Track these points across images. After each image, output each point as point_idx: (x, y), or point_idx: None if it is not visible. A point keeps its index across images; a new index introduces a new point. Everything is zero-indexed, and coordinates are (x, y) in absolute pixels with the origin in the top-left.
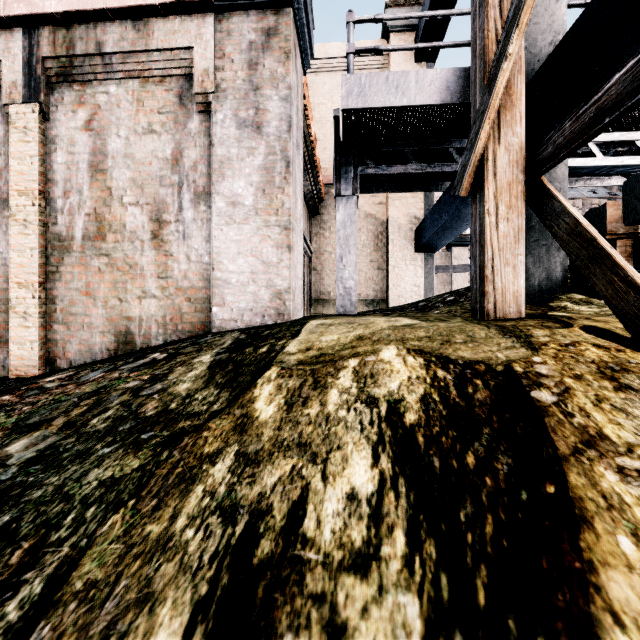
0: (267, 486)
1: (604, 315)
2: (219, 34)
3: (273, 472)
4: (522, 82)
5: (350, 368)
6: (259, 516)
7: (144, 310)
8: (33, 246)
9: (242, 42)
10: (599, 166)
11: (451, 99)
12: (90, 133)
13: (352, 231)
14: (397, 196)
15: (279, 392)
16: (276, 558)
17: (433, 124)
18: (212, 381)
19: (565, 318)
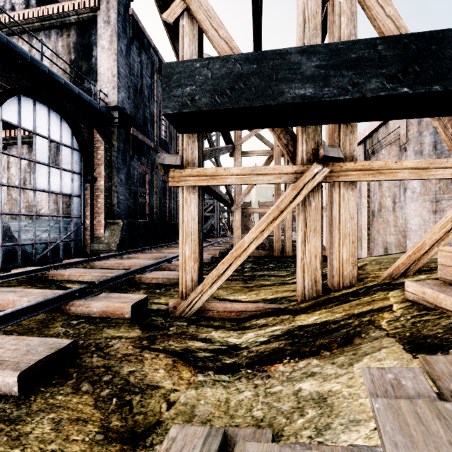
0: None
1: None
2: None
3: None
4: None
5: None
6: None
7: (390, 239)
8: (366, 215)
9: None
10: None
11: None
12: None
13: None
14: None
15: None
16: None
17: None
18: None
19: None
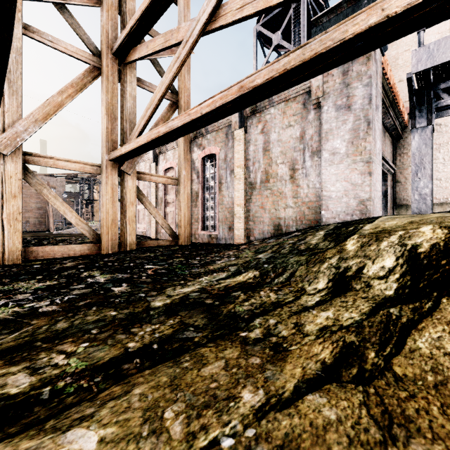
0: (350, 263)
1: None
2: None
3: (353, 261)
4: None
5: (398, 234)
6: (347, 268)
7: (286, 214)
8: (242, 188)
9: None
10: None
11: None
12: (263, 134)
13: (427, 152)
14: None
15: (357, 242)
16: (352, 275)
17: None
18: (326, 240)
19: None
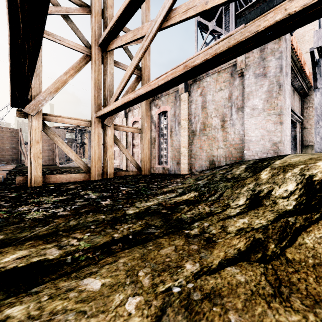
0: (263, 188)
1: None
2: None
3: (265, 186)
4: None
5: (299, 167)
6: (260, 191)
7: (218, 153)
8: (186, 135)
9: None
10: None
11: None
12: (201, 96)
13: None
14: None
15: (269, 173)
16: (264, 195)
17: None
18: (246, 171)
19: None
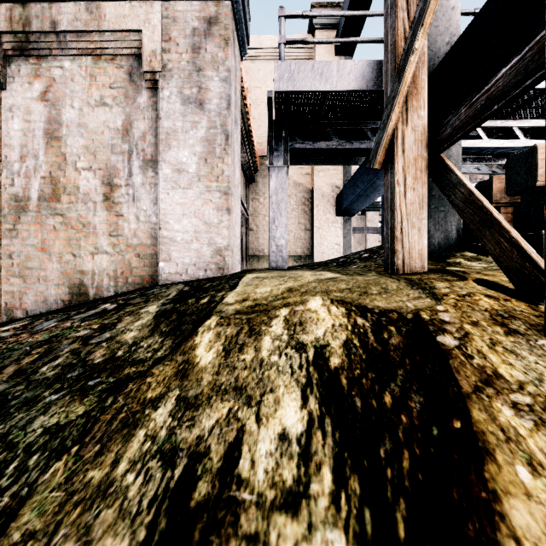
0: (205, 429)
1: (491, 270)
2: (165, 20)
3: (211, 415)
4: (425, 74)
5: (281, 317)
6: (197, 459)
7: (96, 265)
8: None
9: (186, 28)
10: (485, 147)
11: (366, 86)
12: (45, 103)
13: (283, 197)
14: (321, 168)
15: (218, 339)
16: (212, 500)
17: (351, 107)
18: (157, 330)
19: (460, 272)
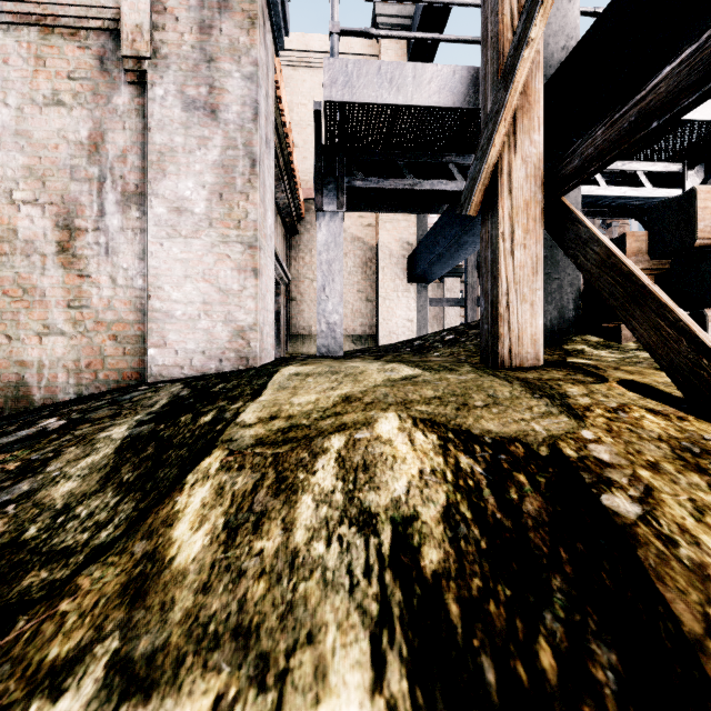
0: None
1: (631, 363)
2: None
3: None
4: (541, 81)
5: (333, 452)
6: None
7: (46, 352)
8: None
9: None
10: (603, 196)
11: (454, 102)
12: None
13: (337, 255)
14: (388, 218)
15: (218, 501)
16: None
17: (431, 133)
18: (114, 477)
19: (592, 367)
